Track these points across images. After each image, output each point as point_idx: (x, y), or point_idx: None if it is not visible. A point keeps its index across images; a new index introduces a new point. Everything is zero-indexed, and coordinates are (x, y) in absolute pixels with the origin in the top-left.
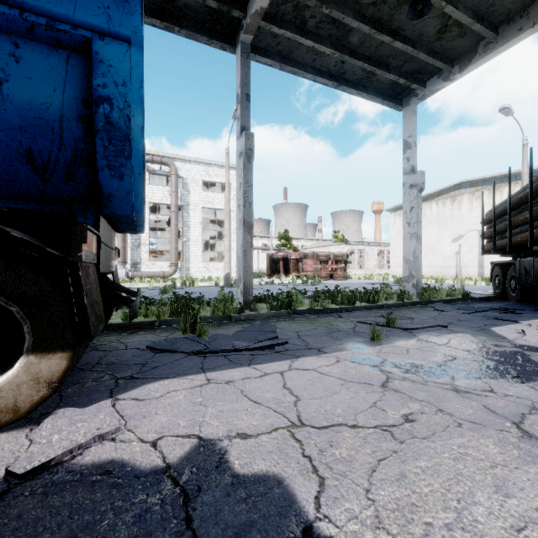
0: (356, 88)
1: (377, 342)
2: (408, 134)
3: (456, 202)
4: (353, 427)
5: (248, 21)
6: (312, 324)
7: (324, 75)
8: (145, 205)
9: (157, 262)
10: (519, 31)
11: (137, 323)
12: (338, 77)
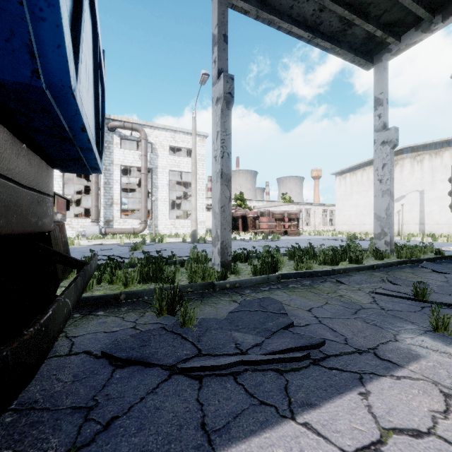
0: (331, 42)
1: (443, 334)
2: (380, 90)
3: (398, 166)
4: None
5: None
6: (316, 294)
7: (300, 25)
8: (117, 167)
9: (128, 220)
10: None
11: (96, 297)
12: (313, 29)
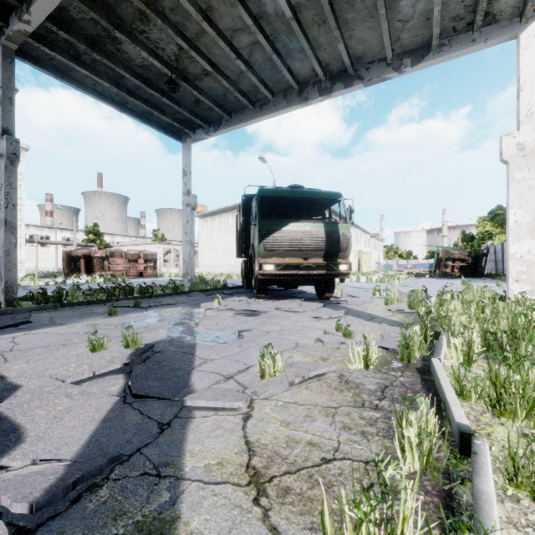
0: (140, 118)
1: (113, 316)
2: (186, 164)
3: None
4: (45, 347)
5: (10, 33)
6: (73, 311)
7: (107, 99)
8: None
9: None
10: (240, 121)
11: None
12: (121, 105)
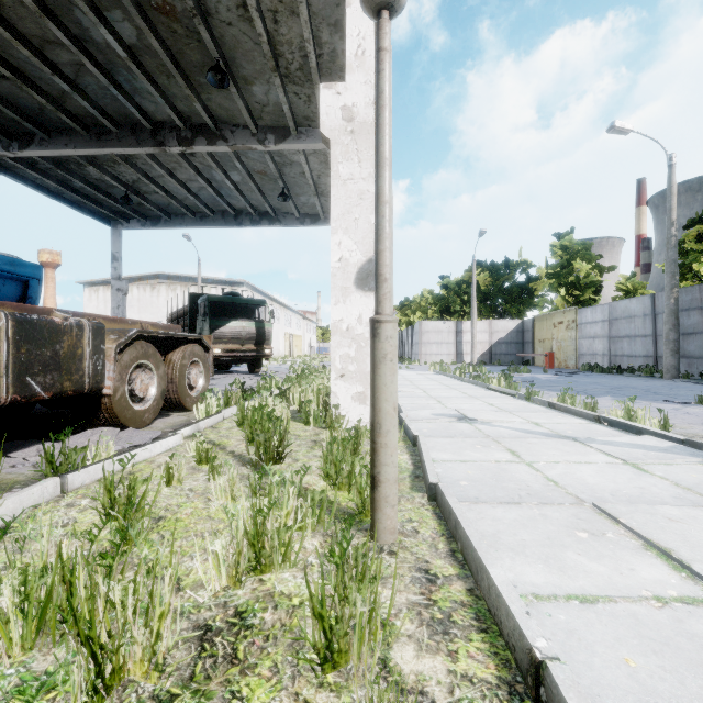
0: (73, 206)
1: None
2: (116, 250)
3: (156, 290)
4: None
5: None
6: None
7: (44, 190)
8: None
9: None
10: (181, 224)
11: None
12: (57, 194)
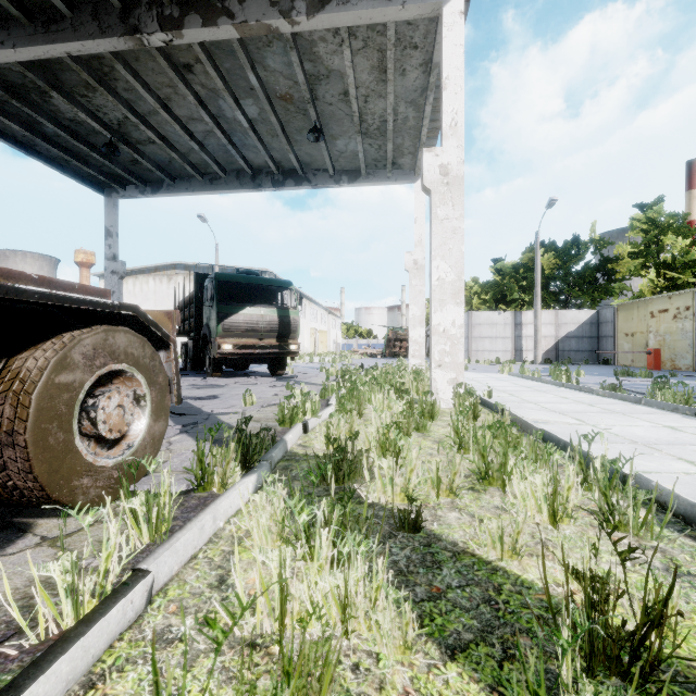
0: (51, 164)
1: None
2: (111, 223)
3: (173, 281)
4: None
5: None
6: None
7: (9, 138)
8: None
9: None
10: (186, 189)
11: None
12: (27, 146)
